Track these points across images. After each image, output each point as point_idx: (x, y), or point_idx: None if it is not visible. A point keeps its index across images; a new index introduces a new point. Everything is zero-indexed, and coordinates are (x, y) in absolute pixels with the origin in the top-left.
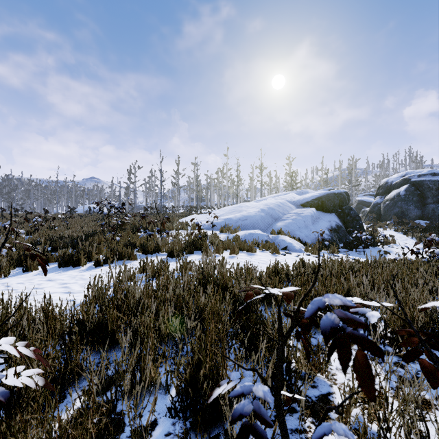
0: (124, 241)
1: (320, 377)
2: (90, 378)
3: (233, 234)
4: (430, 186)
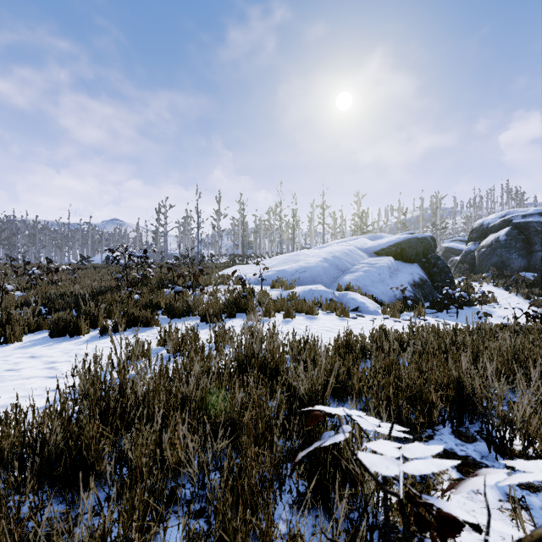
0: (144, 301)
1: None
2: None
3: (288, 290)
4: (538, 230)
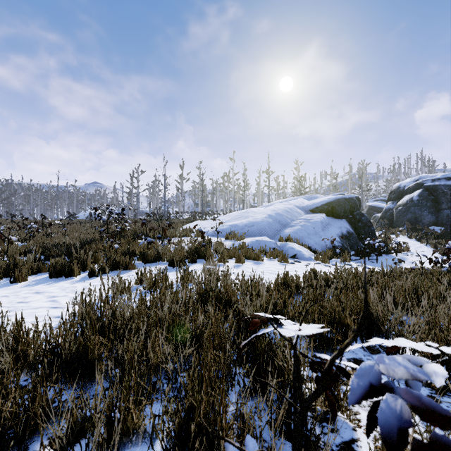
0: (123, 249)
1: (340, 417)
2: (42, 443)
3: (239, 241)
4: (444, 191)
